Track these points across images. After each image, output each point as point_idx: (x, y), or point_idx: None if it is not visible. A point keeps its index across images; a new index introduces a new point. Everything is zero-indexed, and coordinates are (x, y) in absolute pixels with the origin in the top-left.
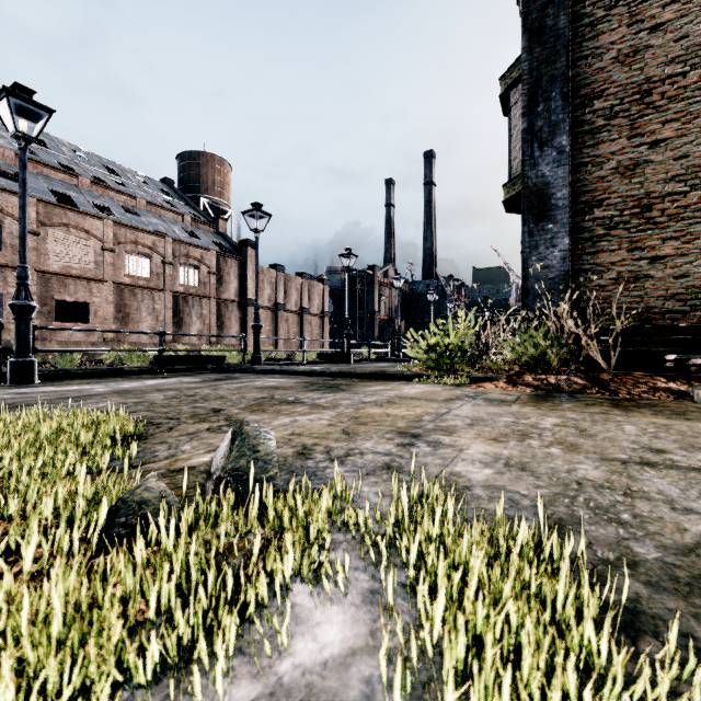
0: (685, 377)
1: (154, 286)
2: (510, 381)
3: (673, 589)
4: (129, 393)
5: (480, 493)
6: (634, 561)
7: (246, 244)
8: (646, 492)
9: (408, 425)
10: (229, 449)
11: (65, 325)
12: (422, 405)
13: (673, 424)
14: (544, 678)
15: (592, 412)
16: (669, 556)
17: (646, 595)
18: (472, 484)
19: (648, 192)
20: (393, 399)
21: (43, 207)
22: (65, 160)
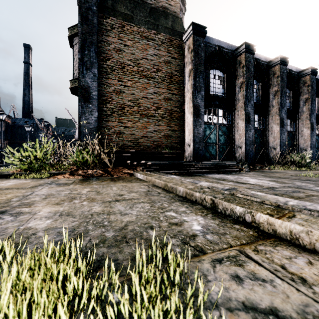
0: (132, 168)
1: None
2: (72, 174)
3: (115, 245)
4: None
5: (41, 234)
6: (105, 240)
7: None
8: (115, 211)
9: None
10: None
11: None
12: (13, 192)
13: (127, 185)
14: (51, 317)
15: (103, 184)
16: (116, 233)
17: (106, 251)
18: (37, 231)
19: (124, 103)
20: None
21: None
22: None
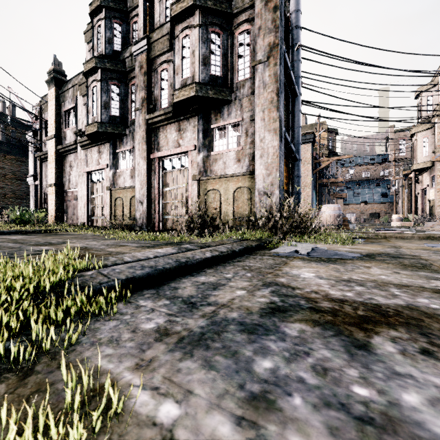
0: None
1: None
2: None
3: None
4: None
5: None
6: None
7: None
8: None
9: None
10: None
11: None
12: None
13: None
14: None
15: None
16: None
17: None
18: None
19: (6, 193)
20: None
21: None
22: None
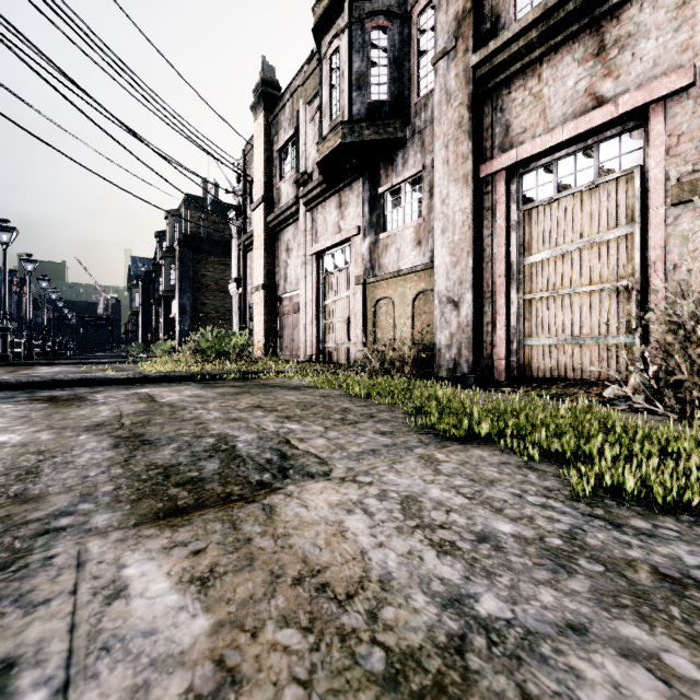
0: None
1: None
2: None
3: None
4: None
5: None
6: None
7: None
8: None
9: None
10: None
11: None
12: None
13: None
14: None
15: None
16: None
17: None
18: None
19: (207, 311)
20: None
21: None
22: None
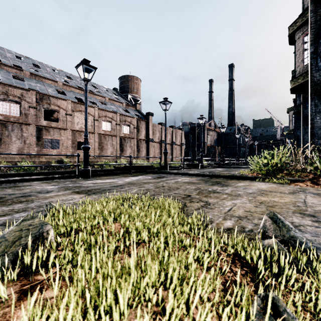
0: None
1: (113, 134)
2: (314, 182)
3: None
4: (135, 184)
5: None
6: None
7: (149, 114)
8: None
9: (297, 209)
10: (277, 226)
11: (80, 151)
12: (283, 196)
13: None
14: None
15: None
16: None
17: None
18: None
19: None
20: (261, 191)
21: (73, 104)
22: (78, 84)
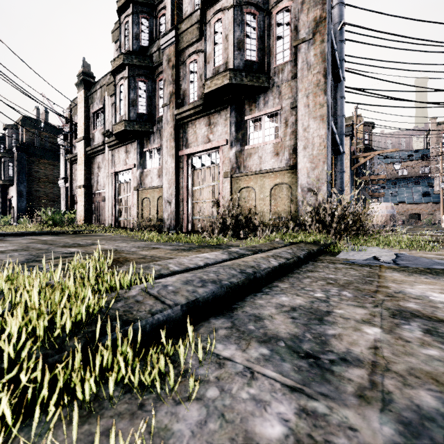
0: None
1: None
2: None
3: None
4: None
5: None
6: None
7: None
8: None
9: None
10: None
11: None
12: None
13: None
14: None
15: None
16: None
17: None
18: None
19: (40, 195)
20: None
21: None
22: None
